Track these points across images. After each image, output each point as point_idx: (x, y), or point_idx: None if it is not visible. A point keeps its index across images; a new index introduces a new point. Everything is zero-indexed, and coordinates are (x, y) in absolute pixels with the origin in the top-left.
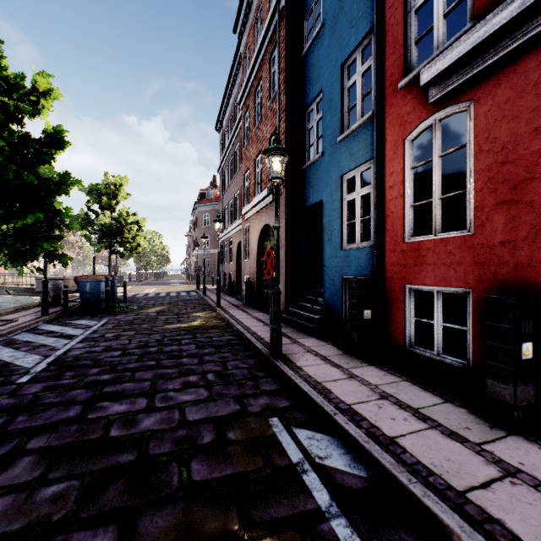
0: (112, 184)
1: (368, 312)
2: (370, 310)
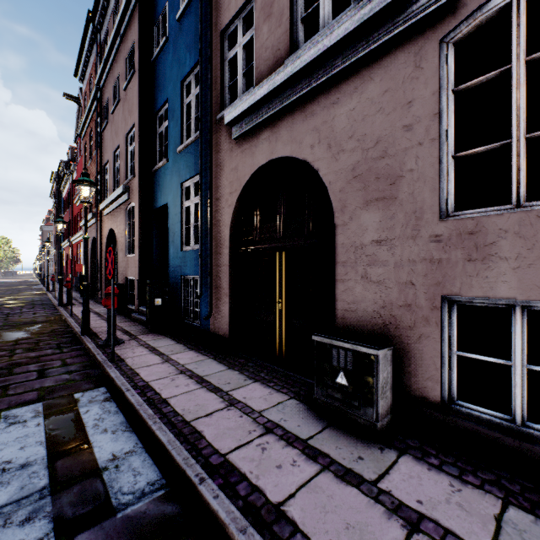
0: None
1: None
2: None
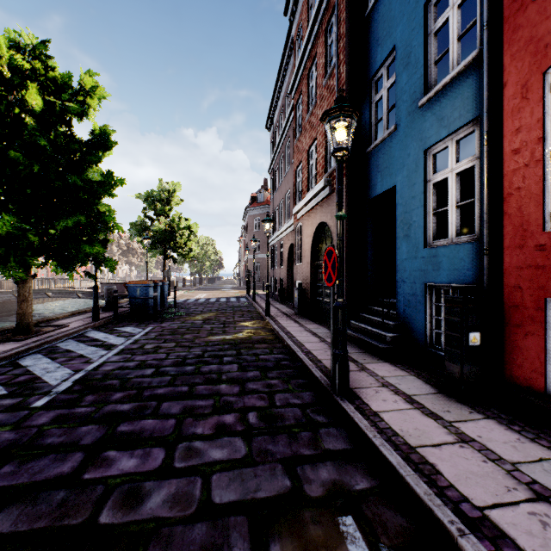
0: (166, 191)
1: (476, 335)
2: (479, 333)
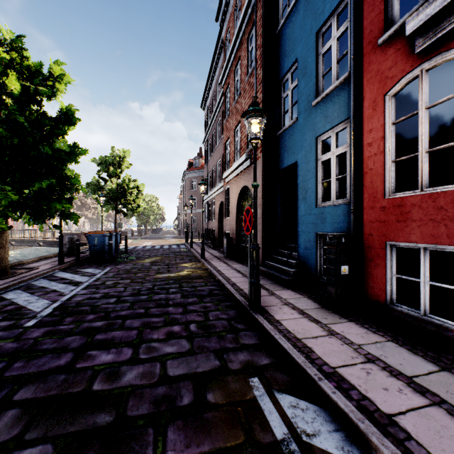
0: (118, 156)
1: (346, 267)
2: (347, 266)
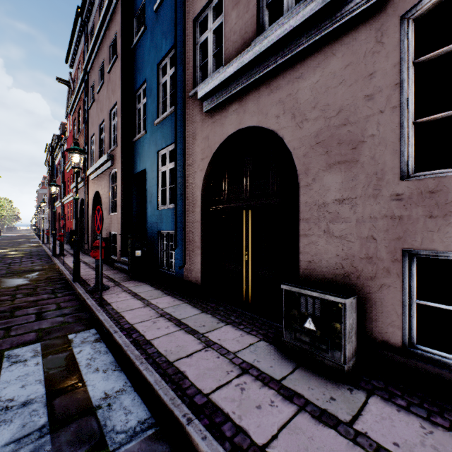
0: None
1: None
2: None
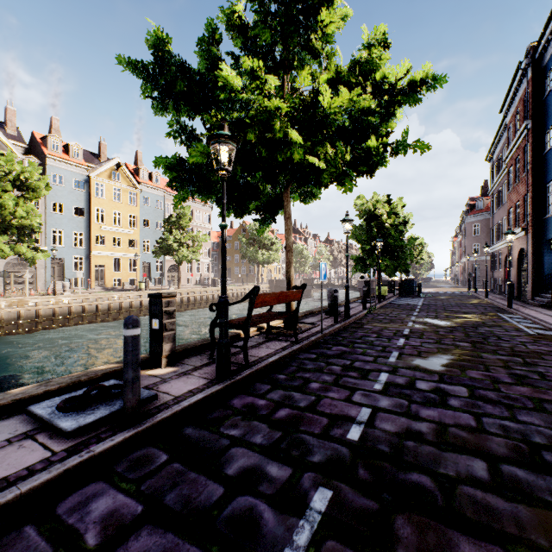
0: None
1: None
2: None
